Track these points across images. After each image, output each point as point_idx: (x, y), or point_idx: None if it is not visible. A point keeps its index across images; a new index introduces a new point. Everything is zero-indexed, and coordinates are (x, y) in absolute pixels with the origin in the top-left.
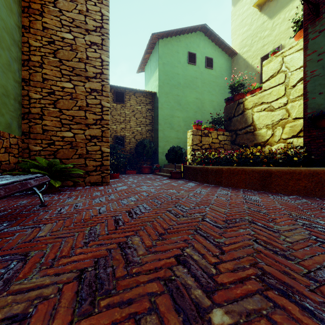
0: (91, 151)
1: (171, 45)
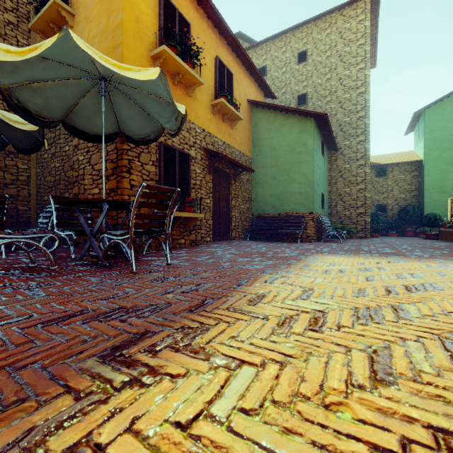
0: (359, 221)
1: (442, 109)
